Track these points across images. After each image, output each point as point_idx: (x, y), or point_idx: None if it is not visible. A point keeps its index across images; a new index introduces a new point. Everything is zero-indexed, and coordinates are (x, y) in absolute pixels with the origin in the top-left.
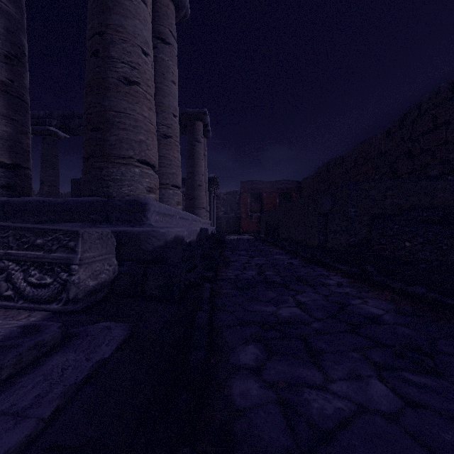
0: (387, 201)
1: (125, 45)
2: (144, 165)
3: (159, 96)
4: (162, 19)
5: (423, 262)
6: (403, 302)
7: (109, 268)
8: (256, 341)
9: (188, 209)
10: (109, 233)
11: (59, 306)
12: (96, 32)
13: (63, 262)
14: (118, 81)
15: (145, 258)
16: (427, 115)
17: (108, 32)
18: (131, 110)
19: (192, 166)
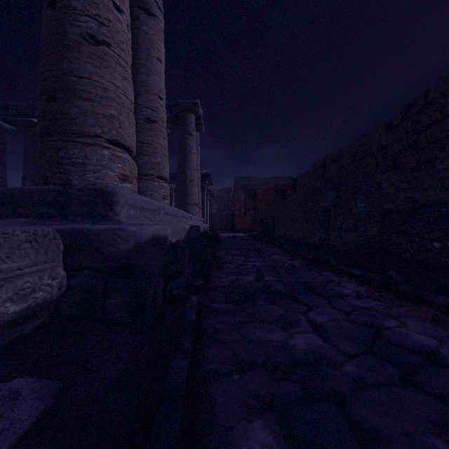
0: (401, 195)
1: None
2: (116, 147)
3: (142, 74)
4: None
5: None
6: None
7: (51, 282)
8: (265, 410)
9: (179, 206)
10: (50, 233)
11: None
12: None
13: None
14: (80, 39)
15: (108, 266)
16: (434, 104)
17: None
18: (98, 76)
19: (184, 160)
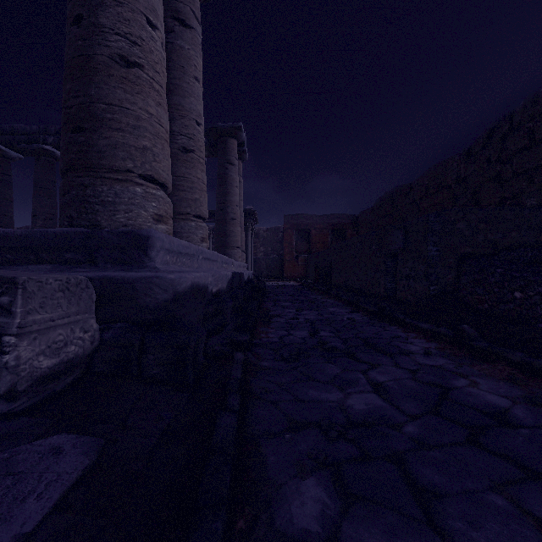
0: (479, 237)
1: (121, 10)
2: (149, 183)
3: (176, 96)
4: None
5: None
6: (531, 383)
7: (84, 335)
8: (318, 468)
9: (218, 249)
10: (83, 281)
11: None
12: None
13: None
14: (110, 61)
15: (144, 318)
16: (521, 129)
17: None
18: (130, 103)
19: (224, 194)
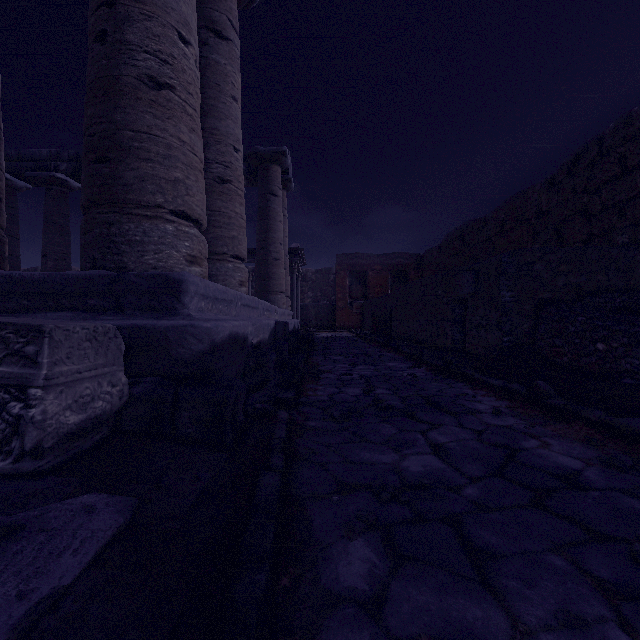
0: (560, 281)
1: (149, 24)
2: (182, 220)
3: (211, 119)
4: (216, 1)
5: (629, 376)
6: (609, 445)
7: (112, 390)
8: (368, 530)
9: (259, 294)
10: (111, 330)
11: (6, 464)
12: (101, 1)
13: (14, 383)
14: (137, 82)
15: (177, 371)
16: (612, 154)
17: (122, 1)
18: (160, 129)
19: (265, 230)
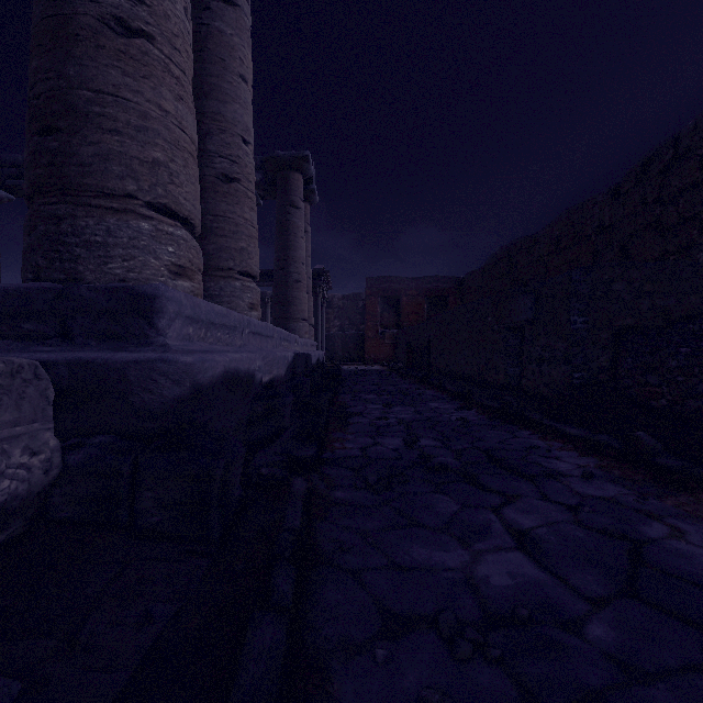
0: (644, 303)
1: None
2: (164, 217)
3: (214, 101)
4: None
5: None
6: None
7: (30, 460)
8: None
9: (278, 321)
10: (26, 368)
11: None
12: None
13: None
14: (99, 24)
15: (142, 427)
16: (691, 157)
17: None
18: (131, 91)
19: (285, 248)
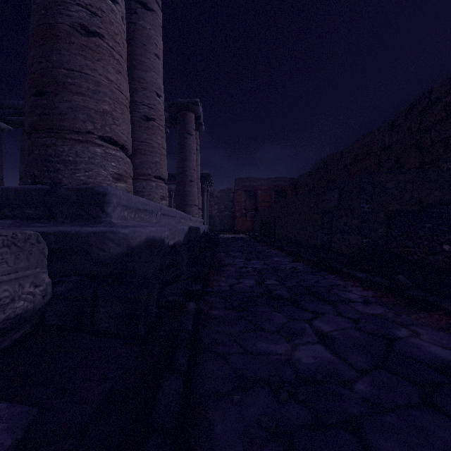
0: (407, 196)
1: None
2: (109, 144)
3: (139, 71)
4: None
5: None
6: None
7: (34, 290)
8: (269, 440)
9: (178, 206)
10: (32, 236)
11: None
12: None
13: None
14: (71, 29)
15: (98, 271)
16: (439, 103)
17: None
18: (90, 69)
19: (183, 160)
